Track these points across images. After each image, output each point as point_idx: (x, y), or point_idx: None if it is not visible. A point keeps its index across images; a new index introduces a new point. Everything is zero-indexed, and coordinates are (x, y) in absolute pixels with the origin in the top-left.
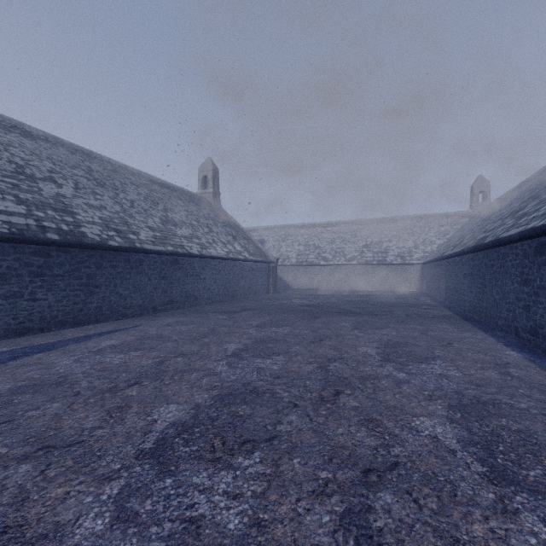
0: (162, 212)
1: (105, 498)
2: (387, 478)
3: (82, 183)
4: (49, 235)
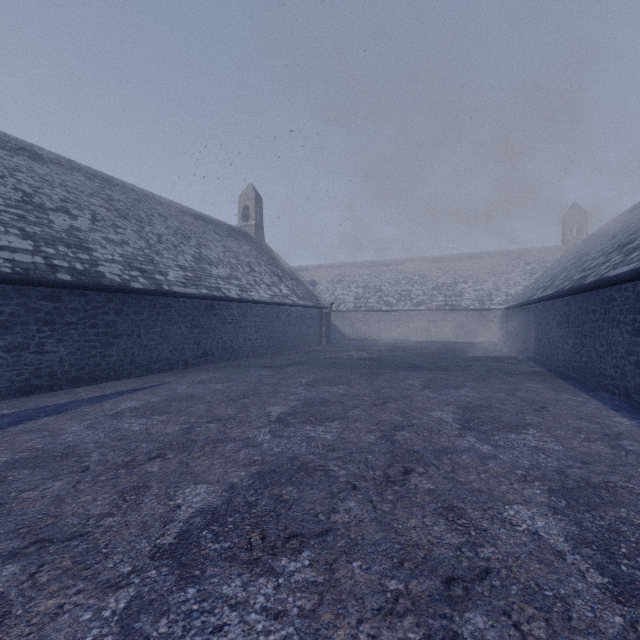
0: (195, 248)
1: (108, 615)
2: (477, 591)
3: (100, 215)
4: (60, 276)
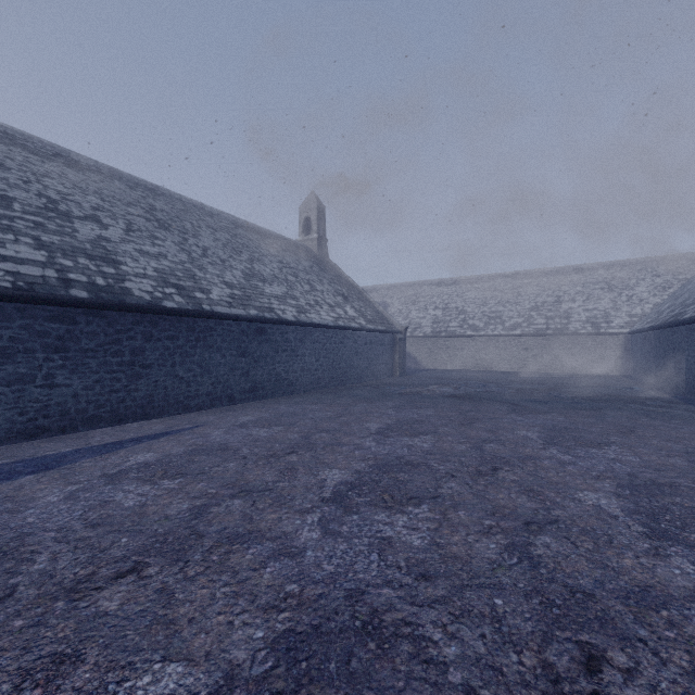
0: (246, 263)
1: None
2: None
3: (137, 225)
4: (74, 292)
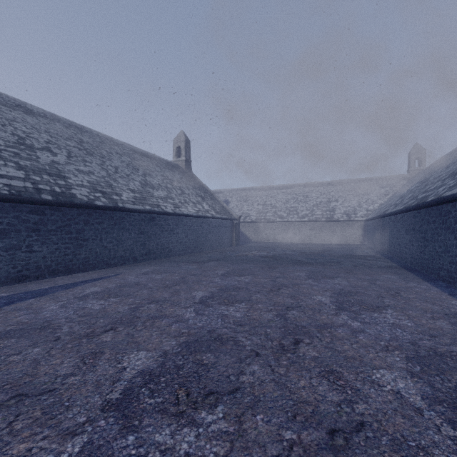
0: (142, 176)
1: None
2: (354, 441)
3: (74, 152)
4: (44, 196)
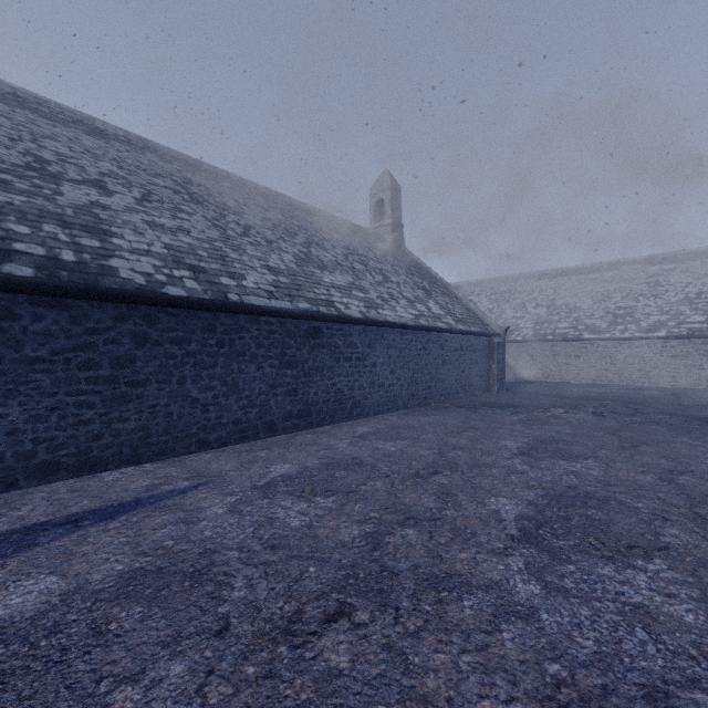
0: (301, 246)
1: None
2: None
3: (159, 195)
4: (10, 268)
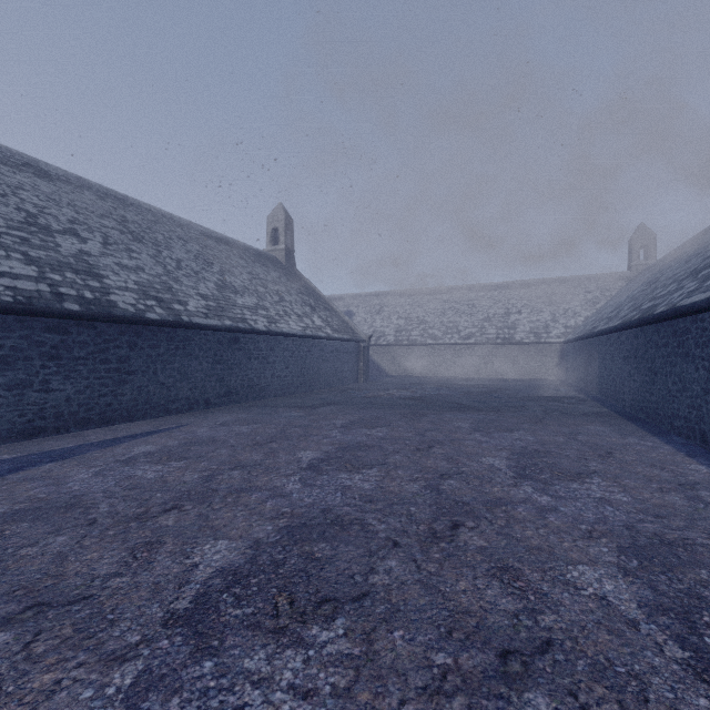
0: (218, 274)
1: (111, 693)
2: (537, 666)
3: (113, 237)
4: (68, 305)
